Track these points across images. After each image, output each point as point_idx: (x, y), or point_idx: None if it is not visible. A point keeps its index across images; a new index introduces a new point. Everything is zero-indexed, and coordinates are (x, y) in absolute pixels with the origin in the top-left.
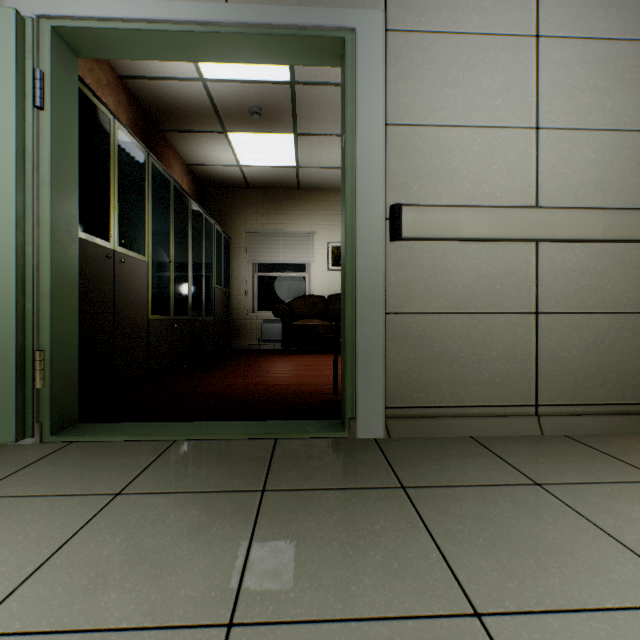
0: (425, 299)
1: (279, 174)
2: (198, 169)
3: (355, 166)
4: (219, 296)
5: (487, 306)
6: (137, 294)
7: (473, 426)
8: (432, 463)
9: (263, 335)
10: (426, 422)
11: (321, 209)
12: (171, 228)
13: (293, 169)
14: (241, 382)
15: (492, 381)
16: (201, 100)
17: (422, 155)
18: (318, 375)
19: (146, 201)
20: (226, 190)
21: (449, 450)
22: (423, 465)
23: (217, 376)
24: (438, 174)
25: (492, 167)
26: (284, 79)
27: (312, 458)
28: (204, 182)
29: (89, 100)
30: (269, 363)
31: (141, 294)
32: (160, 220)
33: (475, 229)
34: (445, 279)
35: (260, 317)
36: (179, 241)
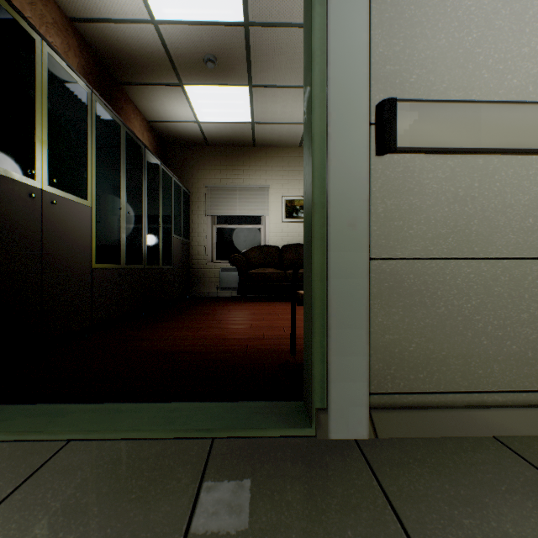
0: (426, 238)
1: (235, 131)
2: (159, 126)
3: (326, 47)
4: (178, 246)
5: (515, 248)
6: (76, 240)
7: (496, 421)
8: (469, 513)
9: (221, 283)
10: (429, 415)
11: (275, 165)
12: (122, 174)
13: (249, 125)
14: (190, 335)
15: (522, 355)
16: (155, 47)
17: (422, 33)
18: (273, 326)
19: (88, 141)
20: (187, 148)
21: (479, 472)
22: (456, 520)
23: (167, 327)
24: (445, 60)
25: (522, 50)
26: (237, 19)
27: (264, 493)
28: (166, 140)
29: (1, 8)
30: (224, 311)
31: (81, 241)
32: (107, 164)
33: (503, 135)
34: (455, 210)
35: (218, 266)
36: (132, 189)
